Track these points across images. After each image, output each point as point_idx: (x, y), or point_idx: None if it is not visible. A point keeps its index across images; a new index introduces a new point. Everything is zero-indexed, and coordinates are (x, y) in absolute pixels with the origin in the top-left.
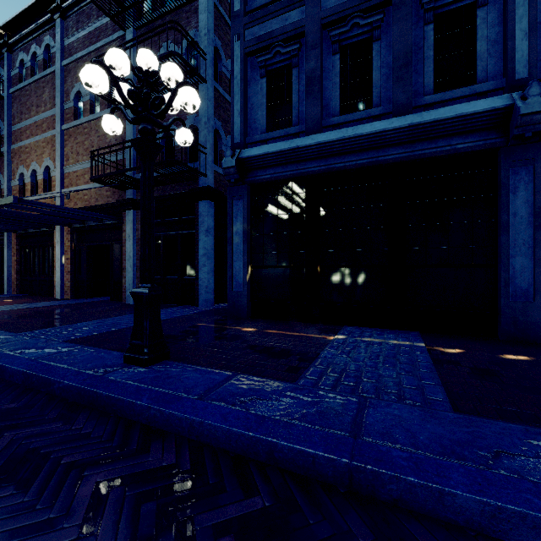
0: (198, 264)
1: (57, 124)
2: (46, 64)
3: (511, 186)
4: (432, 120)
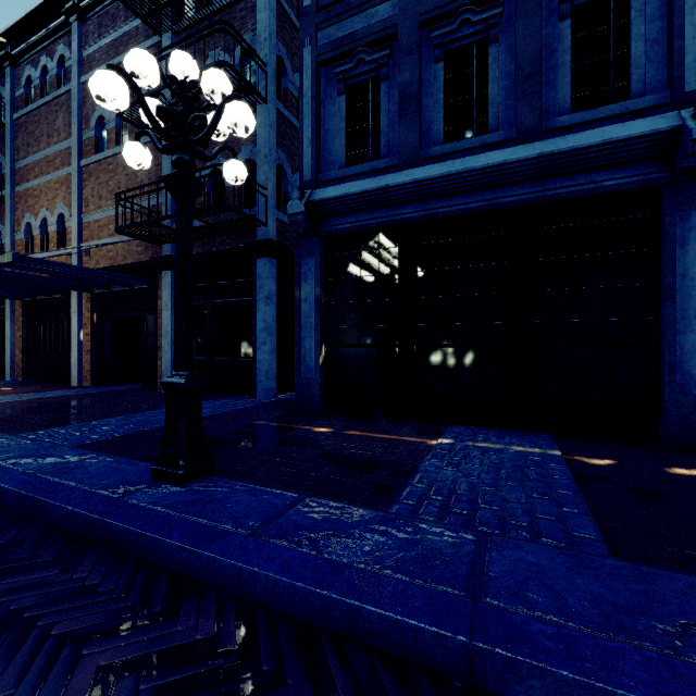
0: (256, 341)
1: (73, 159)
2: (59, 81)
3: (679, 237)
4: (570, 148)
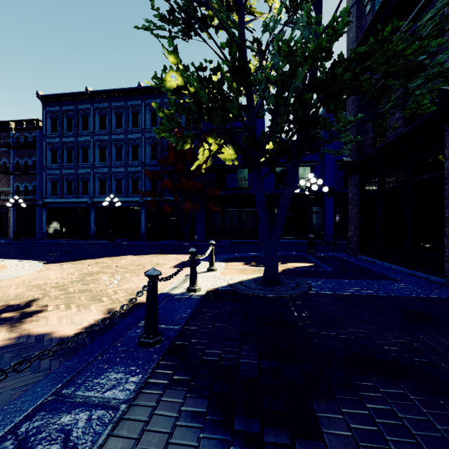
0: (36, 225)
1: None
2: None
3: (92, 213)
4: (78, 201)
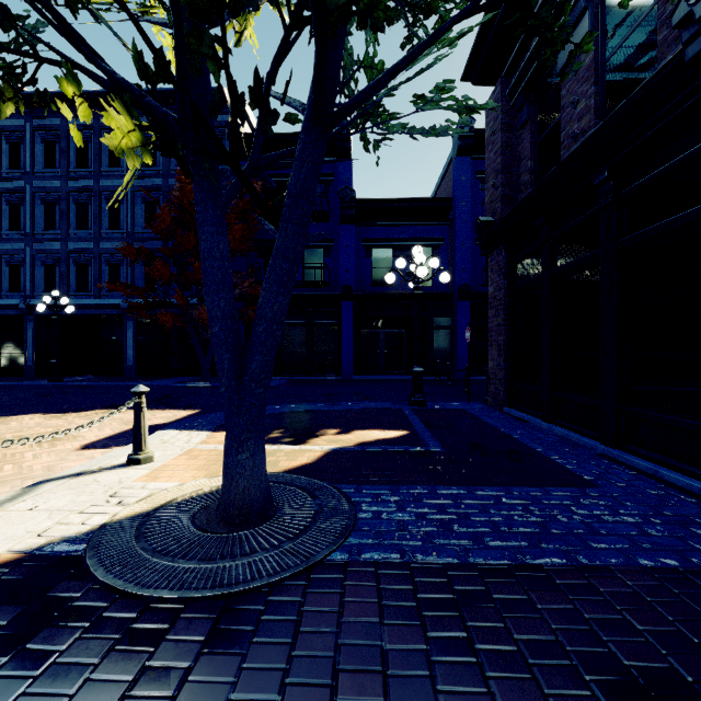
0: None
1: None
2: None
3: (29, 328)
4: None
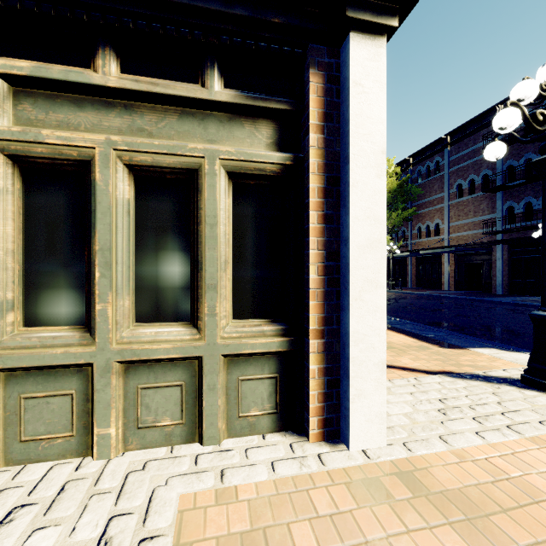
0: None
1: (445, 202)
2: (435, 170)
3: None
4: None
